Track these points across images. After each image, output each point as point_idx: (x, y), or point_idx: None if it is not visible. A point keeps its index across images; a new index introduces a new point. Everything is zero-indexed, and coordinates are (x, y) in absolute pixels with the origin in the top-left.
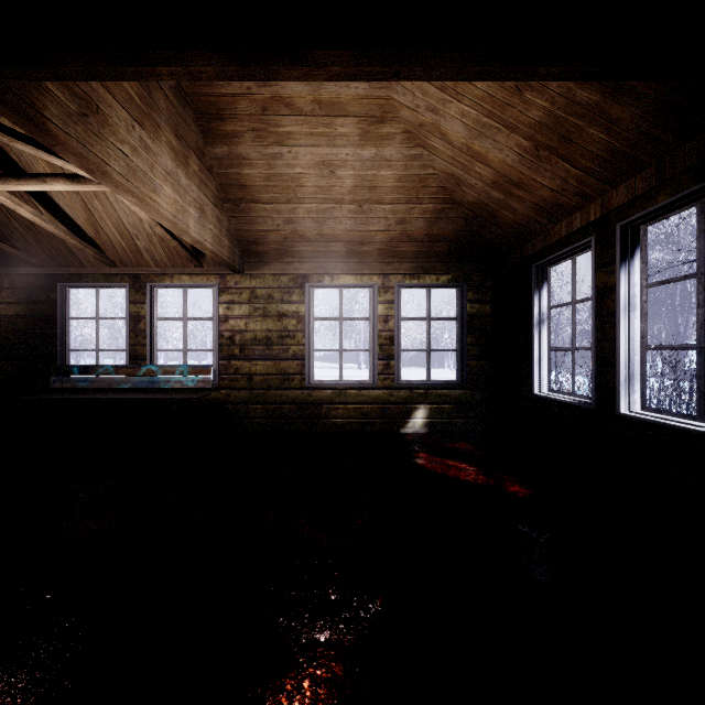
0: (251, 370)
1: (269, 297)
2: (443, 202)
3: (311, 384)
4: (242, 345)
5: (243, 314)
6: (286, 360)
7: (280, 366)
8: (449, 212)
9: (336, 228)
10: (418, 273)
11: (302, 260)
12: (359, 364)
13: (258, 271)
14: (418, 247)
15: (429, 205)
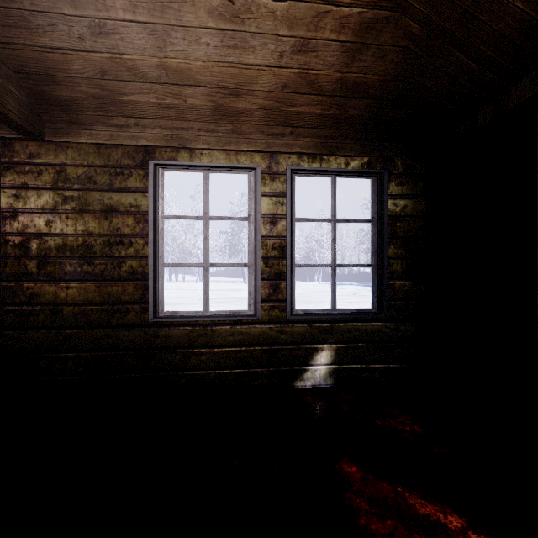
0: (58, 297)
1: (88, 181)
2: (377, 2)
3: (157, 319)
4: (42, 256)
5: (44, 206)
6: (118, 281)
7: (107, 290)
8: (383, 30)
9: (190, 54)
10: (319, 153)
11: (142, 123)
12: (244, 278)
13: (69, 137)
14: (322, 106)
15: (351, 9)
